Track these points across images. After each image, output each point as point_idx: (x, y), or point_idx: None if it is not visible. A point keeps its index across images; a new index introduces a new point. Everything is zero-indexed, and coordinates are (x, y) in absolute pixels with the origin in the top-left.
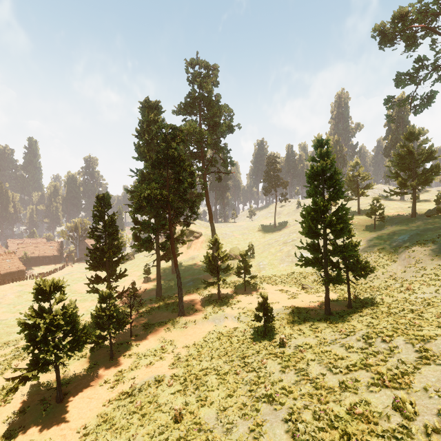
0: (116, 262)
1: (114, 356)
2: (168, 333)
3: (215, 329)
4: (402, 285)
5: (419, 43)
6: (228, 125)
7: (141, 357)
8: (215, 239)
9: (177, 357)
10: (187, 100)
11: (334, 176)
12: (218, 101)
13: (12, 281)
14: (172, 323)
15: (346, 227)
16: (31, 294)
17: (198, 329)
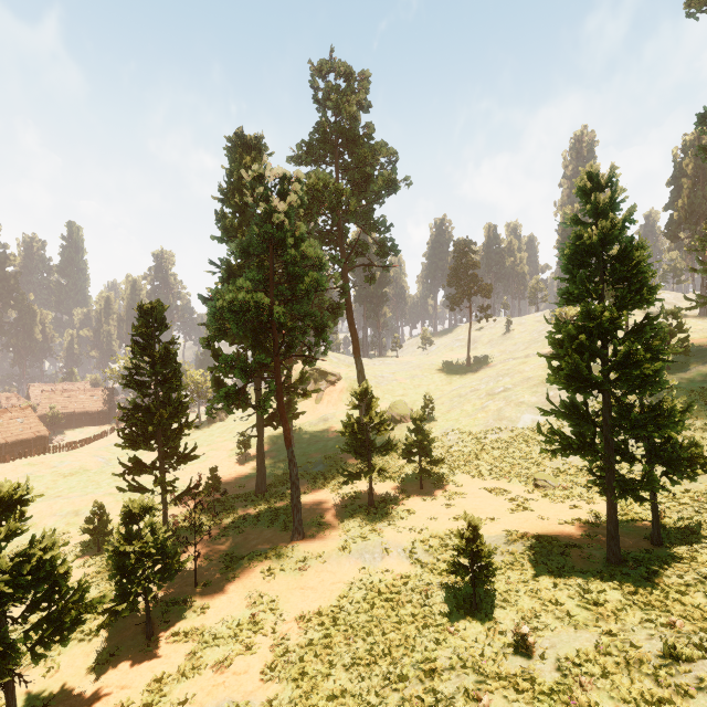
0: (175, 432)
1: (155, 634)
2: (268, 582)
3: (363, 577)
4: None
5: None
6: (388, 179)
7: (207, 643)
8: (363, 389)
9: (281, 649)
10: (313, 138)
11: (632, 252)
12: (369, 137)
13: (19, 456)
14: (278, 558)
15: (659, 369)
16: (45, 481)
17: (330, 573)
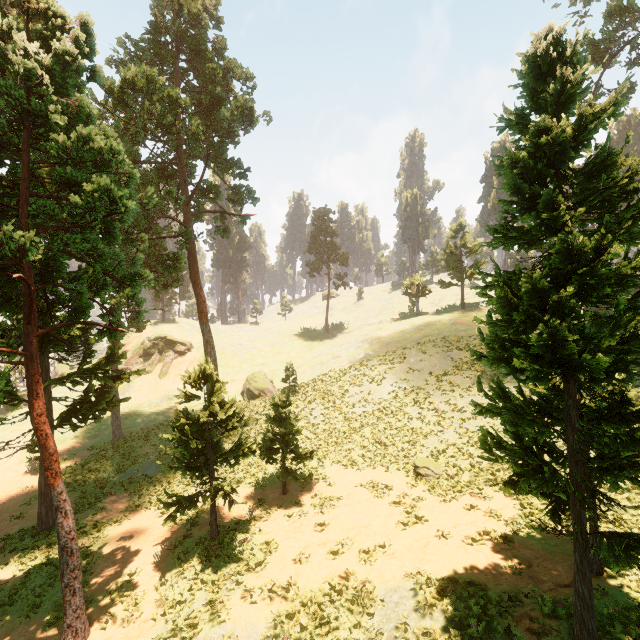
0: None
1: None
2: None
3: None
4: None
5: None
6: (243, 107)
7: None
8: (202, 372)
9: None
10: (143, 38)
11: (620, 159)
12: (219, 53)
13: None
14: None
15: (637, 341)
16: None
17: None
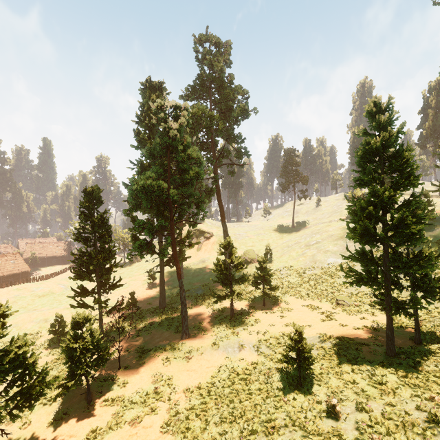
0: (107, 269)
1: (93, 400)
2: (166, 366)
3: (227, 363)
4: None
5: None
6: (242, 109)
7: (126, 407)
8: (227, 242)
9: (174, 411)
10: (195, 83)
11: (403, 153)
12: (230, 82)
13: (11, 284)
14: (173, 350)
15: (420, 229)
16: (27, 300)
17: (206, 360)
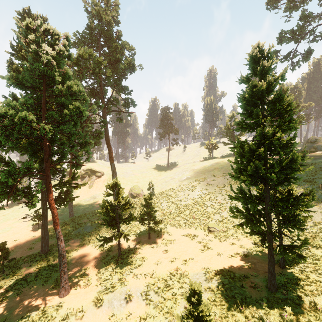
0: None
1: None
2: None
3: None
4: (321, 230)
5: (300, 6)
6: (129, 63)
7: None
8: (114, 183)
9: None
10: (84, 32)
11: (284, 97)
12: (118, 38)
13: None
14: (43, 320)
15: (294, 169)
16: None
17: None
